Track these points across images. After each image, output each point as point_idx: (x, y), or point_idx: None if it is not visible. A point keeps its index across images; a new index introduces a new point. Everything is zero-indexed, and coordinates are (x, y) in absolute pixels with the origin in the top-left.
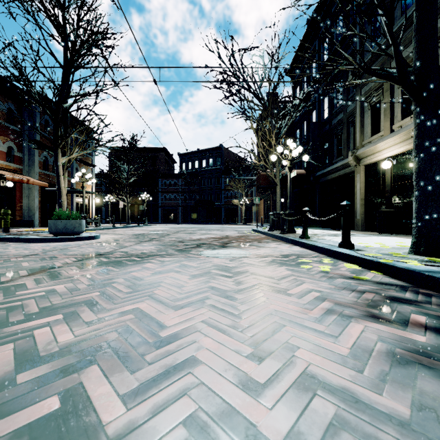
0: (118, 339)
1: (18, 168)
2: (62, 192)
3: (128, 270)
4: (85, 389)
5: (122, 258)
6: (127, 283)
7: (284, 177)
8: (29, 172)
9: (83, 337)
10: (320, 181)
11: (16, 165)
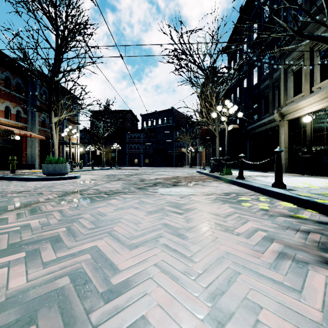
0: (69, 286)
1: (24, 126)
2: (55, 143)
3: (95, 206)
4: None
5: (93, 194)
6: (92, 219)
7: (221, 131)
8: (32, 129)
9: (35, 282)
10: (250, 134)
11: (23, 124)
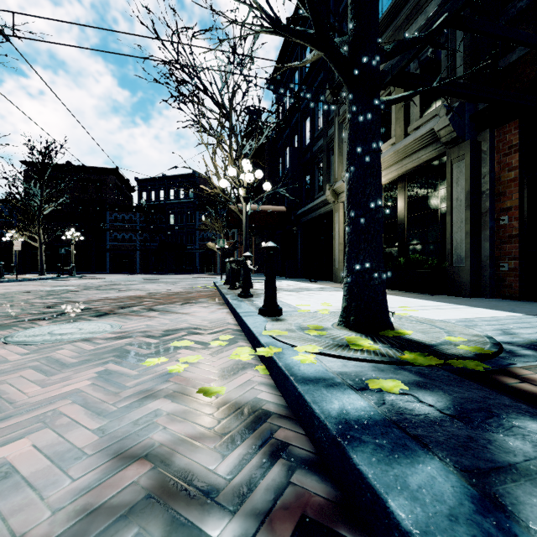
0: None
1: None
2: None
3: None
4: None
5: None
6: None
7: (259, 214)
8: None
9: None
10: (302, 221)
11: None
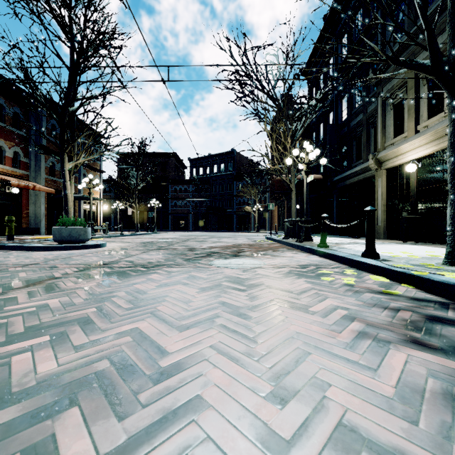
0: (109, 369)
1: (24, 174)
2: (69, 198)
3: (131, 282)
4: (57, 444)
5: (127, 268)
6: (128, 297)
7: (299, 182)
8: (36, 178)
9: (68, 366)
10: (338, 187)
11: (23, 171)
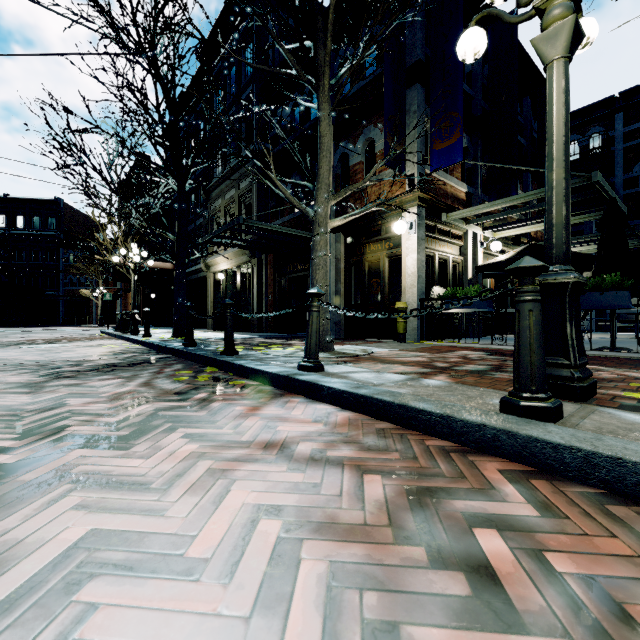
0: None
1: None
2: None
3: None
4: None
5: None
6: None
7: (147, 271)
8: None
9: None
10: (188, 280)
11: None
